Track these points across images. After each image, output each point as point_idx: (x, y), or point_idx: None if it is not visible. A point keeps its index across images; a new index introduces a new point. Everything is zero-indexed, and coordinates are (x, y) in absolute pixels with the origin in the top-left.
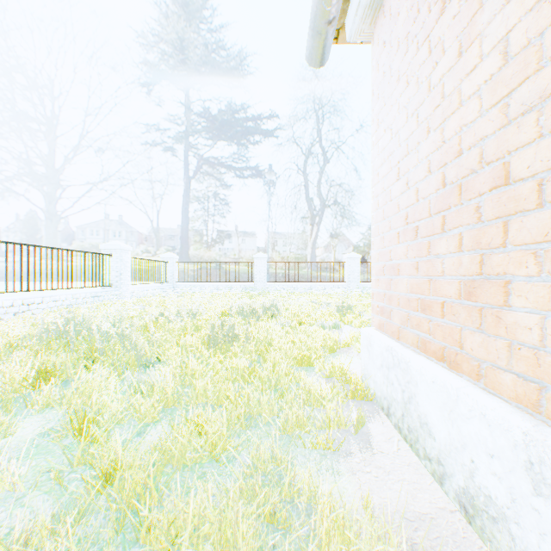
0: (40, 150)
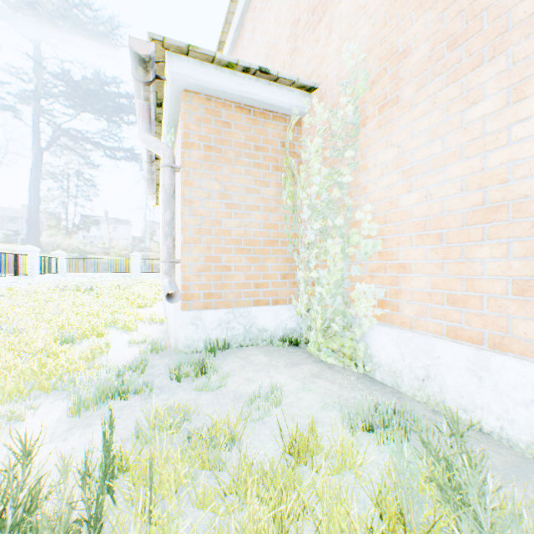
0: None
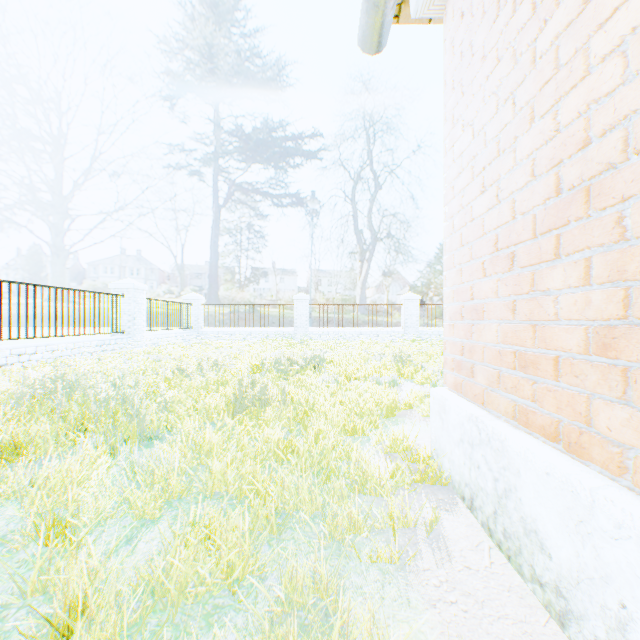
0: (43, 173)
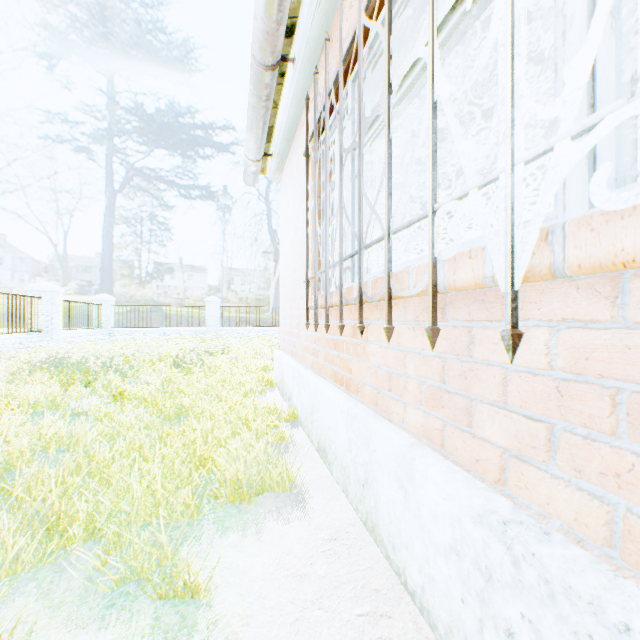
0: None
